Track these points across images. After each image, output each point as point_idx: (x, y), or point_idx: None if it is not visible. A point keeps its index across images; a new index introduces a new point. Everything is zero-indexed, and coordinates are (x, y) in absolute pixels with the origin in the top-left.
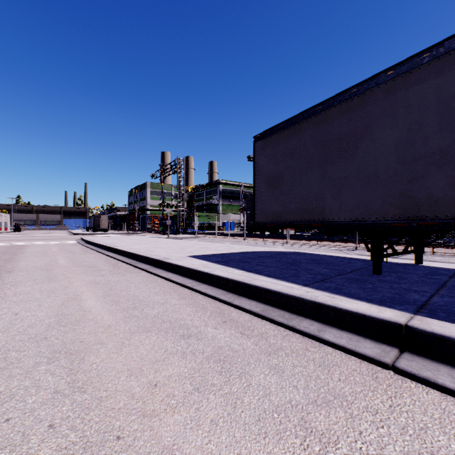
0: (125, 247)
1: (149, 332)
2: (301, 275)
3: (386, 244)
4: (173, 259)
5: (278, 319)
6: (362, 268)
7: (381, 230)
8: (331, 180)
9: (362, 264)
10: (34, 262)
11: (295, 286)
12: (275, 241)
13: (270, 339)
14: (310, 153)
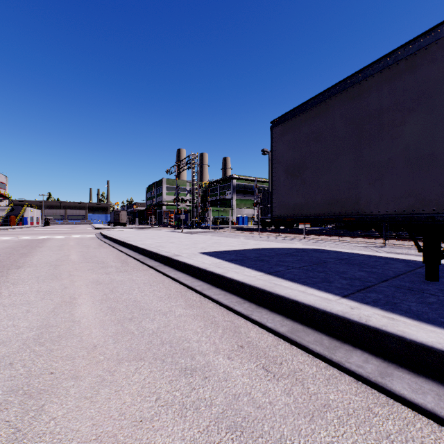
0: (137, 242)
1: (141, 360)
2: (334, 280)
3: (420, 241)
4: (184, 256)
5: (315, 348)
6: (408, 271)
7: (439, 225)
8: (368, 164)
9: (404, 265)
10: (47, 257)
11: (330, 296)
12: (291, 236)
13: (308, 383)
14: (340, 134)
